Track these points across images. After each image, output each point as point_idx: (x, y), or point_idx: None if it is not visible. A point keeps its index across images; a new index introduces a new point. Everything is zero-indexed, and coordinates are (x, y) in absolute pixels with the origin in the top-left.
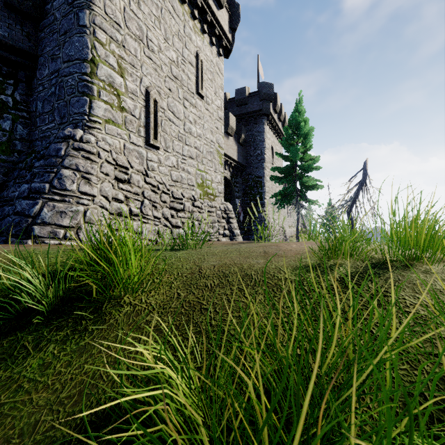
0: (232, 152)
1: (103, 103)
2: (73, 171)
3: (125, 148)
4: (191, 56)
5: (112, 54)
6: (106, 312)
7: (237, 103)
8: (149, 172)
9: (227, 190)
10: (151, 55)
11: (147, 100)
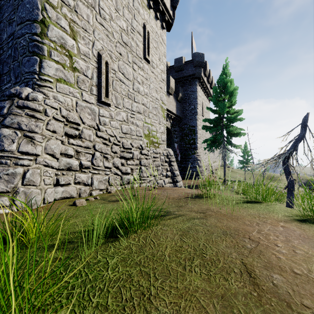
0: (172, 107)
1: (55, 63)
2: (14, 130)
3: (77, 105)
4: (139, 27)
5: (64, 17)
6: None
7: (175, 69)
8: (100, 126)
9: (168, 136)
10: (103, 22)
11: (98, 62)
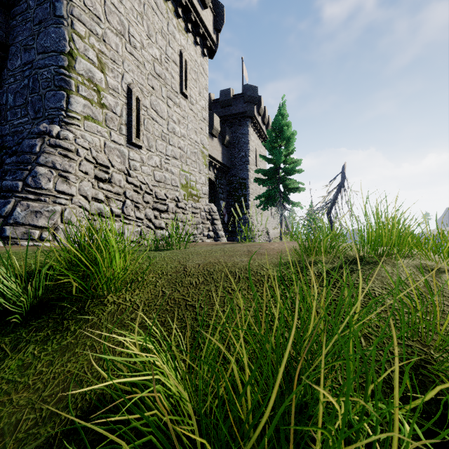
0: (217, 153)
1: (82, 98)
2: (49, 169)
3: (106, 146)
4: (175, 55)
5: (92, 48)
6: (89, 311)
7: (221, 104)
8: (131, 171)
9: (211, 191)
10: (133, 51)
11: (128, 97)
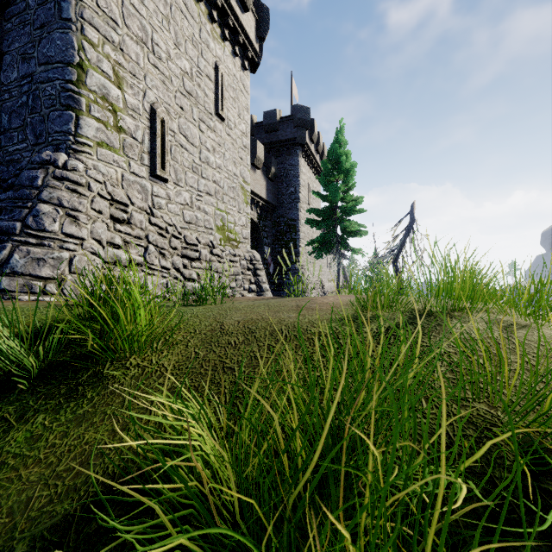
0: (260, 189)
1: (95, 120)
2: (54, 206)
3: (124, 179)
4: (209, 68)
5: (107, 59)
6: (108, 376)
7: (266, 128)
8: (155, 210)
9: (253, 235)
10: (157, 63)
11: (152, 119)
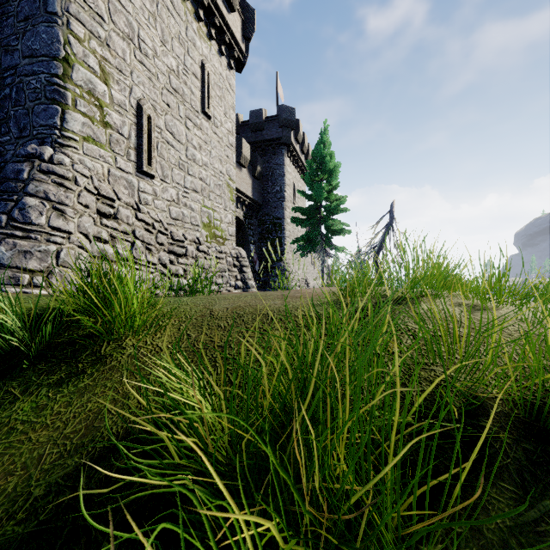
0: (246, 187)
1: (81, 115)
2: (40, 200)
3: (110, 174)
4: (195, 66)
5: (93, 54)
6: (106, 355)
7: (252, 127)
8: (141, 206)
9: (239, 233)
10: (144, 59)
11: (138, 116)
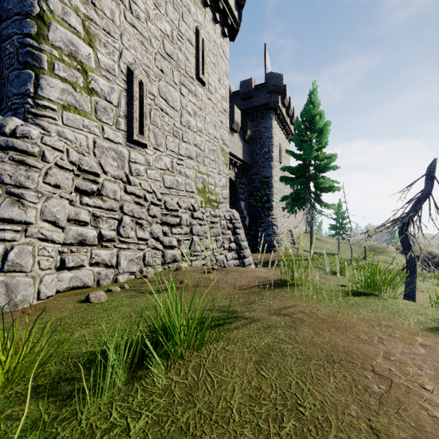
0: (237, 150)
1: (60, 80)
2: None
3: (96, 146)
4: (190, 32)
5: (75, 12)
6: None
7: (242, 96)
8: (132, 177)
9: (231, 192)
10: (135, 22)
11: (129, 81)
